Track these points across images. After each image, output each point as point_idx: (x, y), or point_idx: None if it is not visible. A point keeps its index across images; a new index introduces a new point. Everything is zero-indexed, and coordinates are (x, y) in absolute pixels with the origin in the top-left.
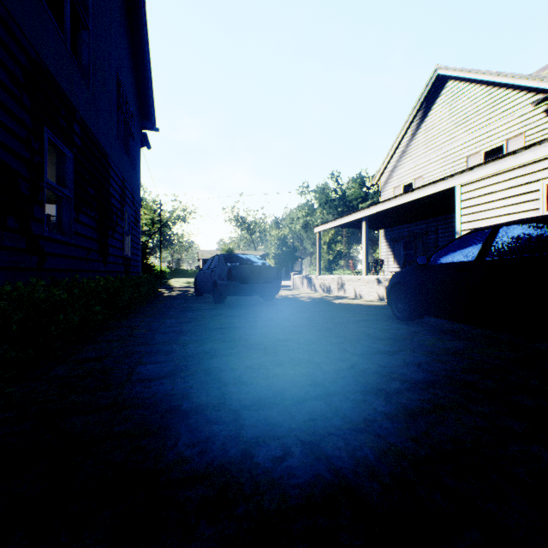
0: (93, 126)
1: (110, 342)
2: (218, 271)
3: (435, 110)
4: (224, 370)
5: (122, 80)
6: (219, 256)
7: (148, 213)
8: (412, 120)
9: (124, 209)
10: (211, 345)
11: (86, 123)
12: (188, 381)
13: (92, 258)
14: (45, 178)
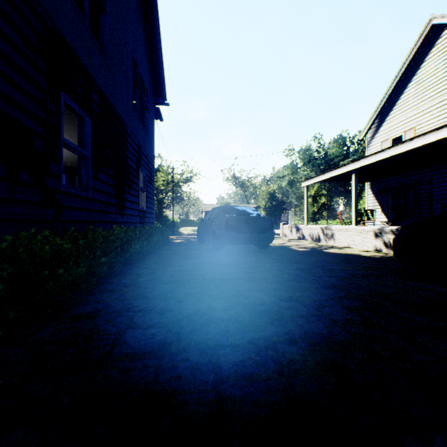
0: (111, 97)
1: (113, 292)
2: (217, 222)
3: (429, 60)
4: (222, 346)
5: (138, 61)
6: (218, 208)
7: (164, 176)
8: (402, 74)
9: (140, 170)
10: (208, 302)
11: (104, 93)
12: (177, 365)
13: (109, 210)
14: (62, 138)
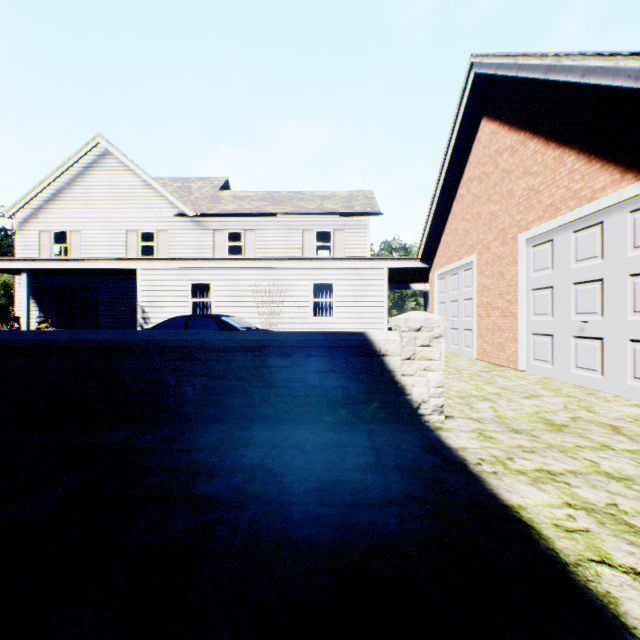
0: None
1: None
2: None
3: (96, 172)
4: None
5: None
6: None
7: None
8: (69, 168)
9: None
10: None
11: None
12: None
13: None
14: None
